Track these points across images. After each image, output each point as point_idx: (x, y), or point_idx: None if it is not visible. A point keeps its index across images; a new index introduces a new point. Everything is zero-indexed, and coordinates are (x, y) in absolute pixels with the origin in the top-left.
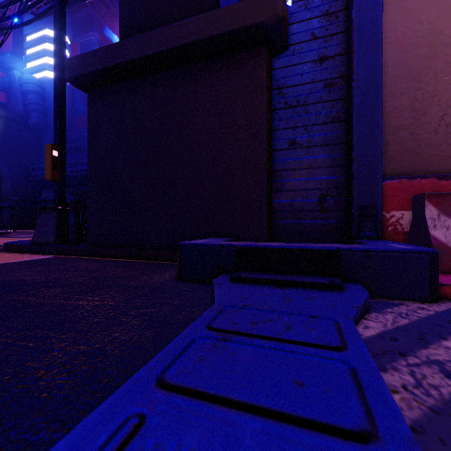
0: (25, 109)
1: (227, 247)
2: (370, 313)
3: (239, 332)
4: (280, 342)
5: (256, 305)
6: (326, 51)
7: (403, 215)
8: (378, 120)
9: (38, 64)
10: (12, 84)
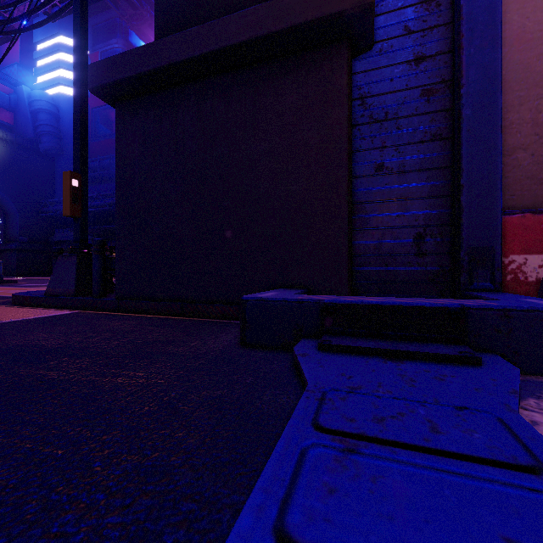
0: (36, 132)
1: (307, 303)
2: (525, 398)
3: (366, 437)
4: (437, 455)
5: (367, 388)
6: (424, 48)
7: (526, 261)
8: (496, 137)
9: (51, 78)
10: (20, 102)
